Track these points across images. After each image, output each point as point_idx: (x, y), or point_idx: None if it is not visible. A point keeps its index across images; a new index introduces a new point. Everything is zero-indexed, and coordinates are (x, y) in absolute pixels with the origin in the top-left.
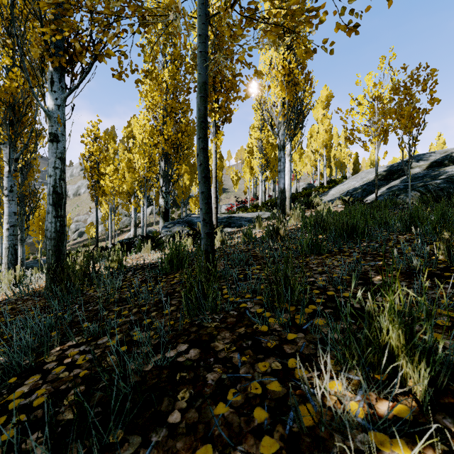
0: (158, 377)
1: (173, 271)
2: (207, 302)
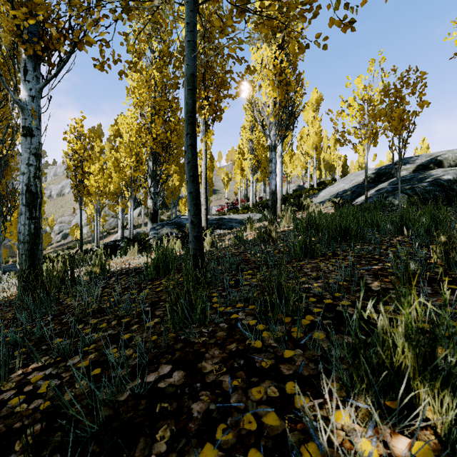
0: (134, 410)
1: (159, 276)
2: (194, 313)
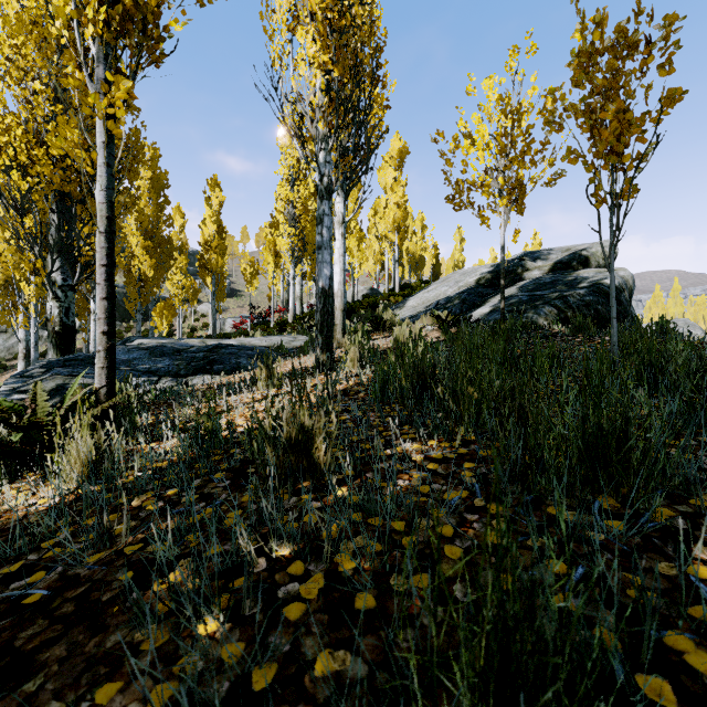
0: None
1: None
2: None
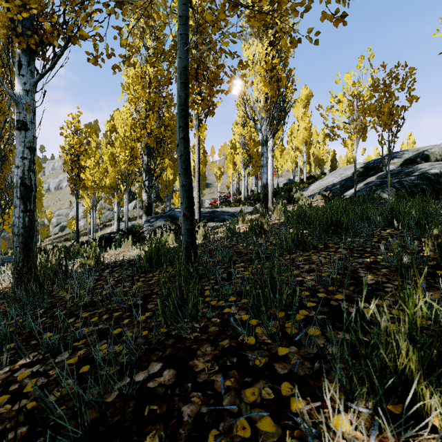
0: (122, 412)
1: (152, 269)
2: (186, 308)
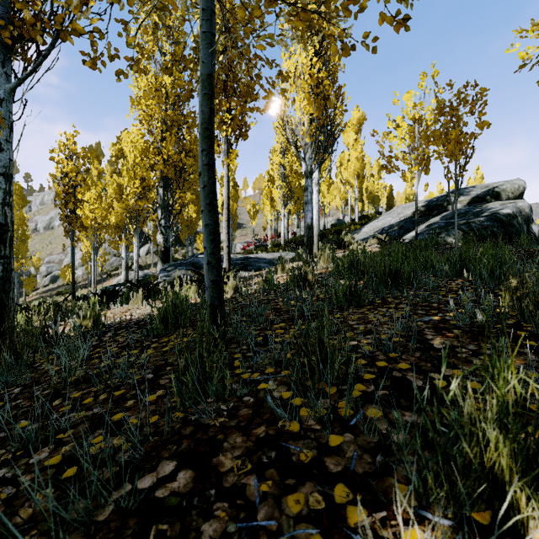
0: (118, 537)
1: (168, 331)
2: (210, 384)
